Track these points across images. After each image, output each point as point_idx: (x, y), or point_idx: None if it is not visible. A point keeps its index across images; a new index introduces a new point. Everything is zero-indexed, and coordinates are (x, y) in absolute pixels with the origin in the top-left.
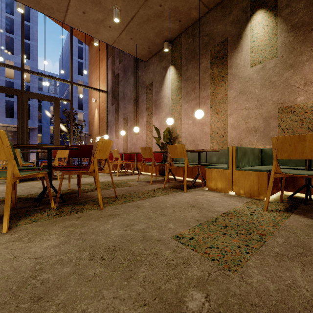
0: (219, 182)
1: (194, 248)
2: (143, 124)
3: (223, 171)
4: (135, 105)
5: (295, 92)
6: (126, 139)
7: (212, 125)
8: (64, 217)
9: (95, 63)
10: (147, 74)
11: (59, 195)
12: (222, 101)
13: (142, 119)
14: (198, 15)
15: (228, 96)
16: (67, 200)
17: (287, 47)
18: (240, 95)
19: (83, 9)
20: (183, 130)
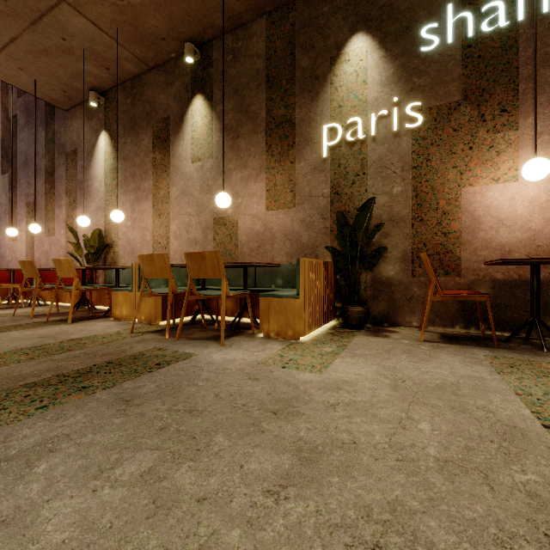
0: (125, 308)
1: None
2: (61, 218)
3: (128, 294)
4: (48, 182)
5: None
6: (31, 243)
7: (154, 231)
8: None
9: None
10: (69, 132)
11: None
12: (165, 200)
13: (60, 210)
14: (136, 70)
15: (170, 194)
16: None
17: (221, 149)
18: (182, 195)
19: None
20: (120, 235)
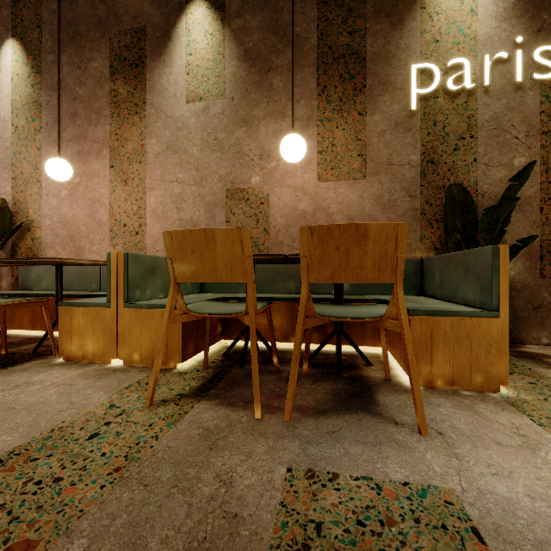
0: (91, 340)
1: None
2: None
3: (98, 313)
4: None
5: (249, 166)
6: None
7: (114, 206)
8: None
9: None
10: None
11: None
12: (136, 159)
13: None
14: None
15: (146, 148)
16: None
17: (239, 86)
18: (168, 152)
19: None
20: (46, 210)
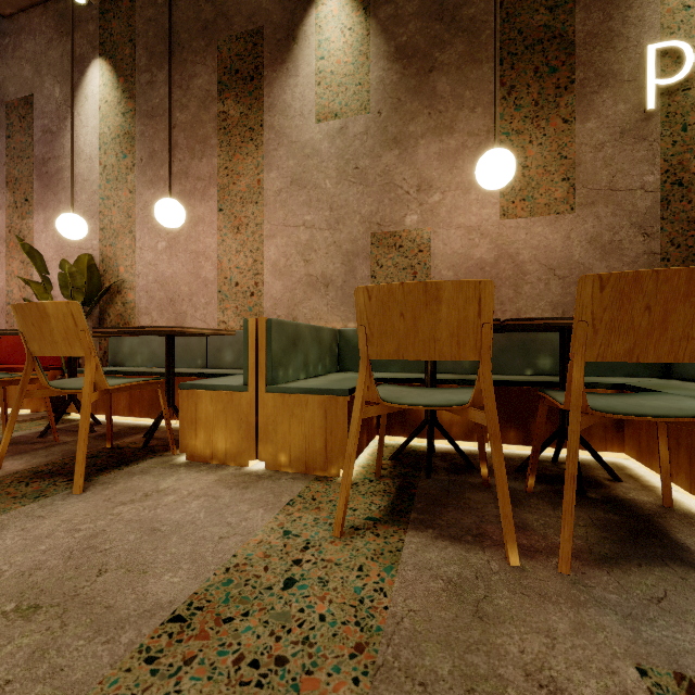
0: (222, 434)
1: None
2: None
3: (232, 399)
4: None
5: (402, 201)
6: None
7: (223, 260)
8: None
9: None
10: (13, 61)
11: None
12: (251, 198)
13: None
14: None
15: (264, 185)
16: None
17: (389, 95)
18: (293, 187)
19: None
20: (140, 267)
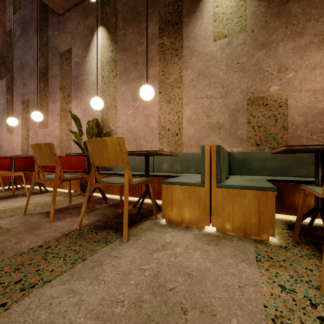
0: (187, 210)
1: None
2: (55, 112)
3: (194, 190)
4: (42, 81)
5: (267, 79)
6: (26, 135)
7: (161, 118)
8: None
9: None
10: (63, 34)
11: None
12: (176, 85)
13: (54, 104)
14: None
15: (183, 77)
16: None
17: (259, 20)
18: (200, 77)
19: None
20: (119, 123)
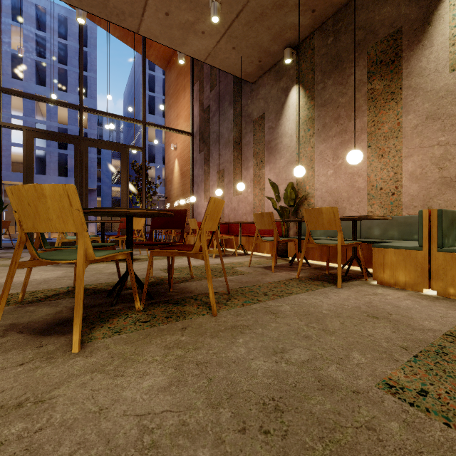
0: (402, 272)
1: (447, 419)
2: (248, 179)
3: (409, 254)
4: (236, 150)
5: None
6: None
7: (370, 176)
8: (160, 328)
9: (174, 94)
10: (256, 101)
11: (146, 288)
12: (391, 135)
13: (247, 171)
14: None
15: (402, 125)
16: (154, 296)
17: None
18: (427, 121)
19: (167, 8)
20: (317, 185)
